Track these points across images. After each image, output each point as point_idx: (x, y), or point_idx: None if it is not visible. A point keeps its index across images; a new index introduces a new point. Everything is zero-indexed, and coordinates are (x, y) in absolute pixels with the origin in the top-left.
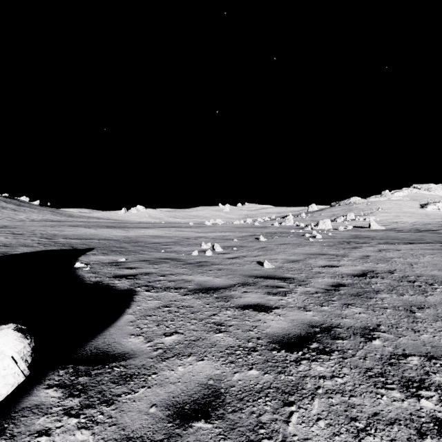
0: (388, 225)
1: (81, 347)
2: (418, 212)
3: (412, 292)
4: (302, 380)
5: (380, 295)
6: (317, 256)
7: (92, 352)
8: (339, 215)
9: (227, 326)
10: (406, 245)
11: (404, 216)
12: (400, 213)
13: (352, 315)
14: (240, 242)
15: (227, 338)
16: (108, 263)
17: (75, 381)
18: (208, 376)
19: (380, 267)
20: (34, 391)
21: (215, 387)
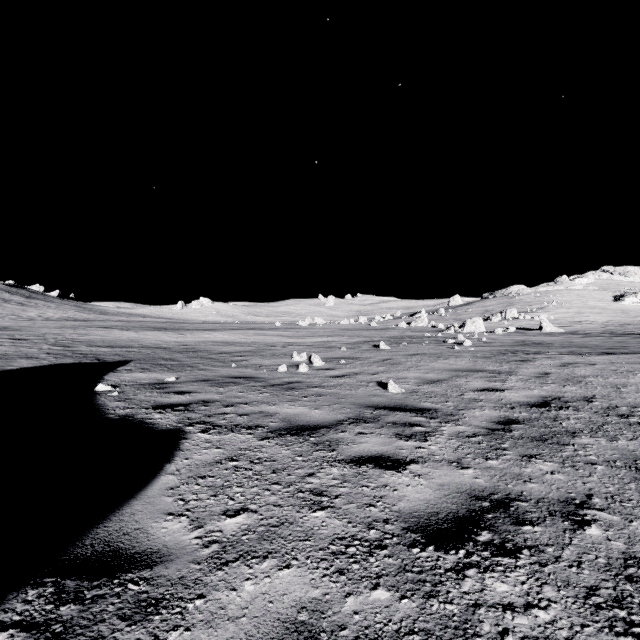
0: (568, 326)
1: (77, 540)
2: (610, 307)
3: (630, 434)
4: (473, 615)
5: (579, 440)
6: (468, 374)
7: (95, 550)
8: (495, 311)
9: (332, 497)
10: (602, 356)
11: (590, 313)
12: (585, 309)
13: (541, 477)
14: (351, 351)
15: (332, 521)
16: (148, 384)
17: (52, 615)
18: (299, 602)
19: (570, 392)
20: None
21: (311, 629)
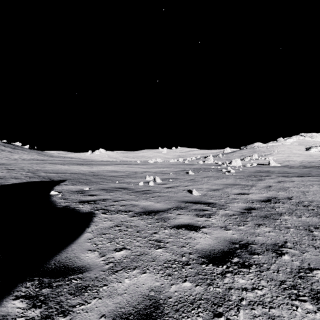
0: (282, 163)
1: (47, 261)
2: (304, 153)
3: (308, 214)
4: (228, 292)
5: (283, 217)
6: (232, 186)
7: (56, 266)
8: (246, 155)
9: (165, 242)
10: (298, 178)
11: (294, 156)
12: (291, 154)
13: (263, 234)
14: (174, 175)
15: (165, 253)
16: (75, 191)
17: (39, 292)
18: (150, 287)
19: (281, 195)
20: (3, 302)
21: (155, 298)
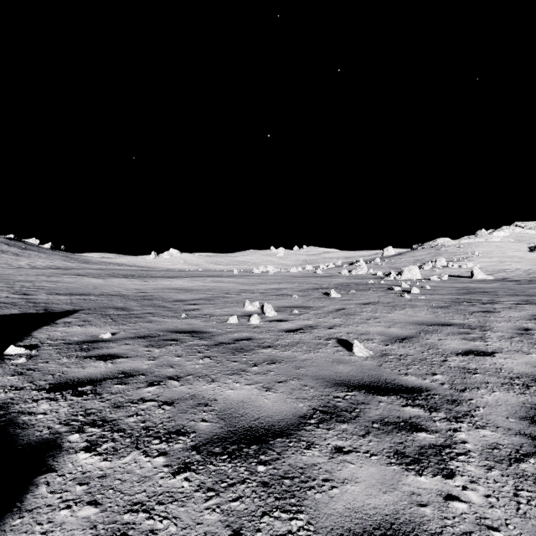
0: (495, 274)
1: None
2: (527, 256)
3: None
4: None
5: None
6: (436, 328)
7: None
8: (425, 260)
9: None
10: None
11: (511, 262)
12: (505, 258)
13: None
14: (302, 299)
15: None
16: (75, 343)
17: None
18: None
19: None
20: None
21: None
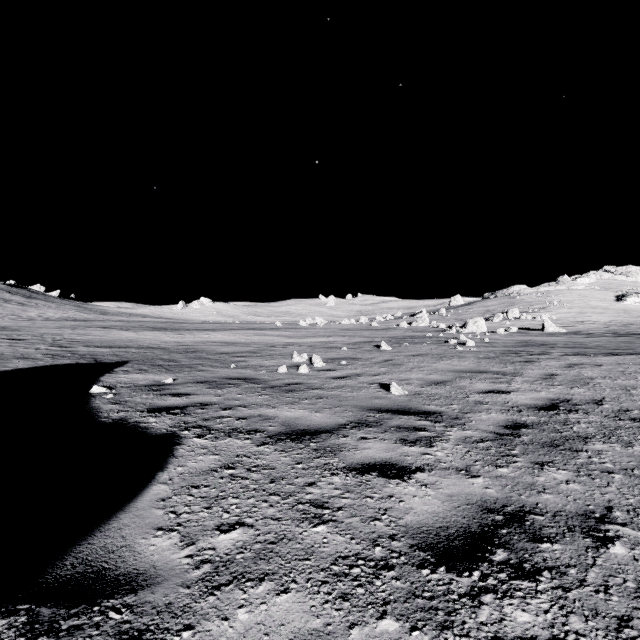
0: (570, 326)
1: (57, 559)
2: (612, 307)
3: None
4: None
5: (592, 446)
6: (472, 375)
7: (76, 571)
8: (496, 311)
9: (334, 509)
10: (608, 357)
11: (592, 313)
12: (587, 309)
13: (555, 487)
14: (352, 351)
15: (334, 537)
16: (144, 386)
17: None
18: (298, 634)
19: (578, 394)
20: None
21: None
